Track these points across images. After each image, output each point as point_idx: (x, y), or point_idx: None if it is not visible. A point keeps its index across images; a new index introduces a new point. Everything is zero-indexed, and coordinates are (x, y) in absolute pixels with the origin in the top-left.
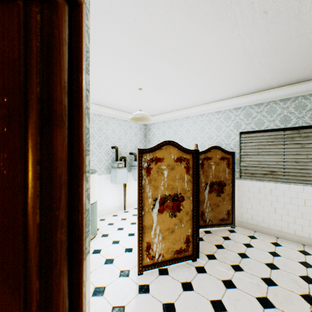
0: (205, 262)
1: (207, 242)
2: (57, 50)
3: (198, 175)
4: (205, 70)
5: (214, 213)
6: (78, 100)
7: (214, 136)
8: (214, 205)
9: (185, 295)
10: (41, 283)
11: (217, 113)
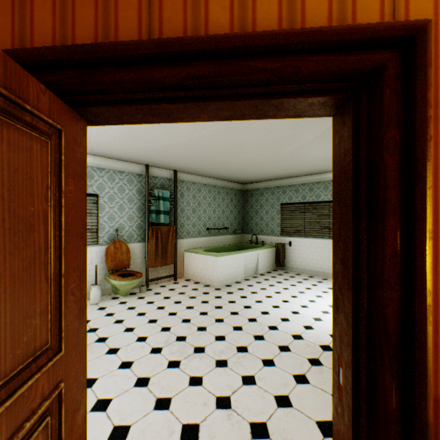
0: None
1: None
2: None
3: None
4: None
5: None
6: None
7: None
8: None
9: None
10: None
11: None
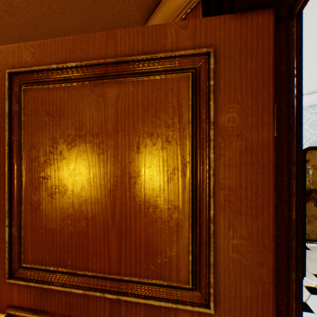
0: (316, 282)
1: (309, 259)
2: (300, 58)
3: (304, 180)
4: (315, 58)
5: (311, 226)
6: (300, 103)
7: (307, 135)
8: (311, 217)
9: (303, 315)
10: (295, 275)
11: (312, 107)
